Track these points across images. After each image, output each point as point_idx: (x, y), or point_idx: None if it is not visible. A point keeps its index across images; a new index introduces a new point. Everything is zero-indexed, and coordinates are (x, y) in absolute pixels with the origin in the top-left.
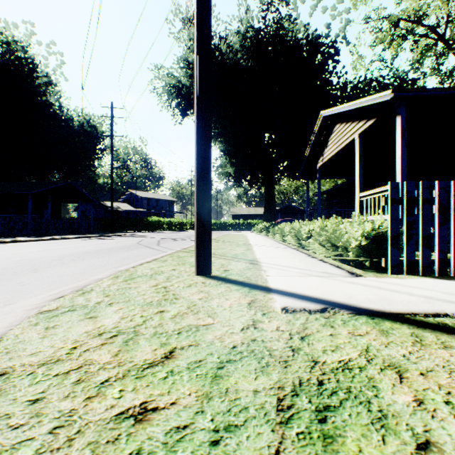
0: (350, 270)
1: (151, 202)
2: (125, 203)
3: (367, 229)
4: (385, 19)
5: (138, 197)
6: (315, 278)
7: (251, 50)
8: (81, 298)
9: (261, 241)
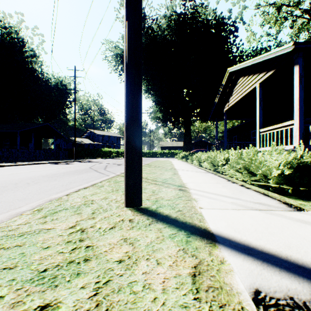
0: (282, 200)
1: (105, 138)
2: (87, 139)
3: (289, 158)
4: (271, 6)
5: (95, 134)
6: (255, 212)
7: (174, 28)
8: None
9: (183, 166)
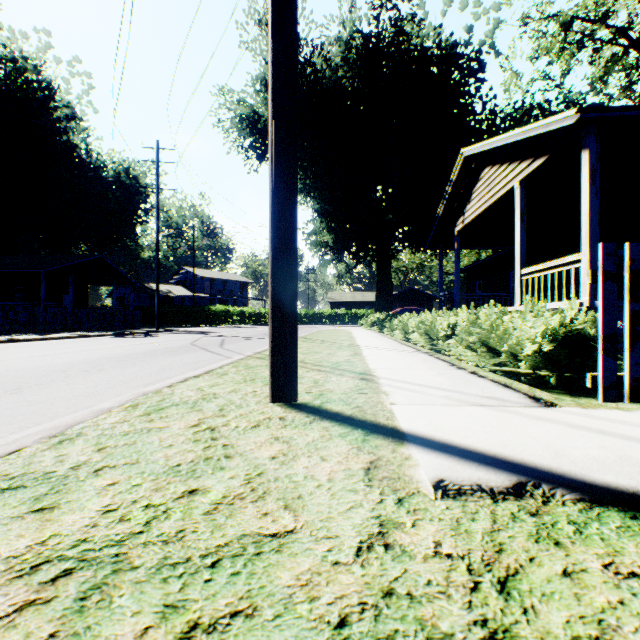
0: (529, 393)
1: (216, 284)
2: (179, 286)
3: (551, 324)
4: (552, 19)
5: (197, 277)
6: (476, 409)
7: (357, 64)
8: (49, 454)
9: (373, 340)
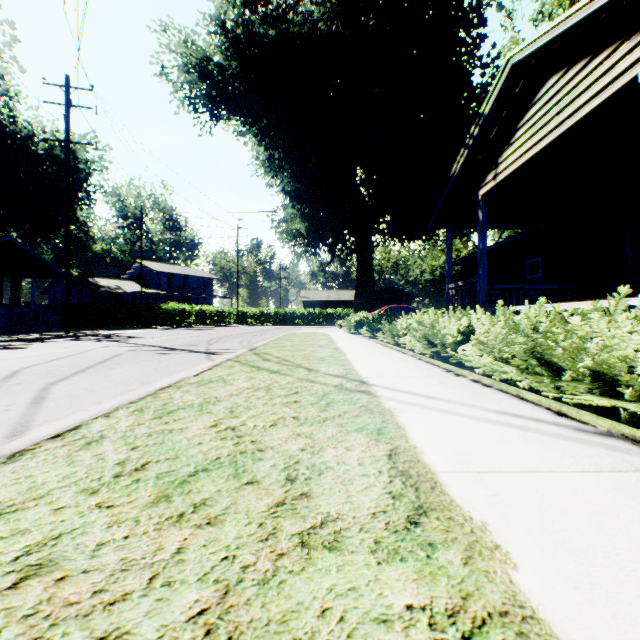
0: None
1: (175, 280)
2: (131, 281)
3: None
4: None
5: (152, 271)
6: None
7: (337, 2)
8: None
9: (381, 360)
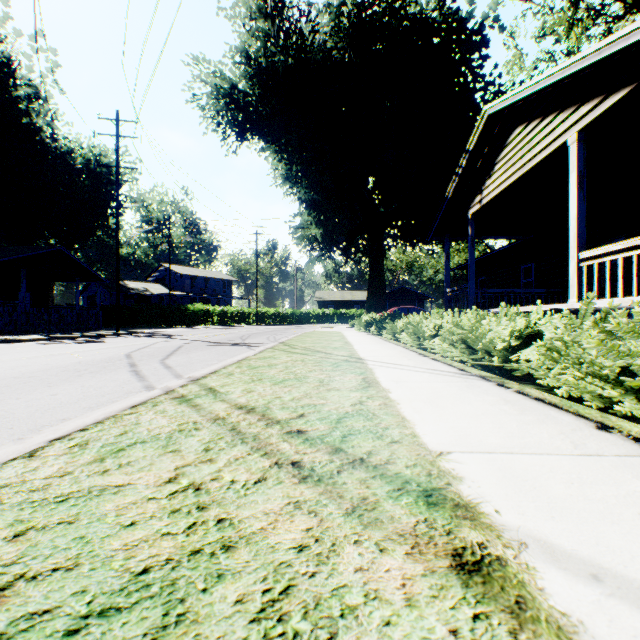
0: None
1: (197, 282)
2: (157, 284)
3: None
4: None
5: (176, 274)
6: None
7: (349, 33)
8: None
9: (378, 349)
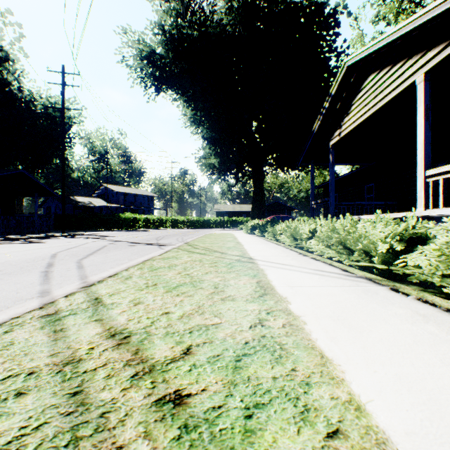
0: None
1: (128, 197)
2: (99, 198)
3: None
4: None
5: (113, 192)
6: None
7: (239, 13)
8: None
9: (264, 248)
